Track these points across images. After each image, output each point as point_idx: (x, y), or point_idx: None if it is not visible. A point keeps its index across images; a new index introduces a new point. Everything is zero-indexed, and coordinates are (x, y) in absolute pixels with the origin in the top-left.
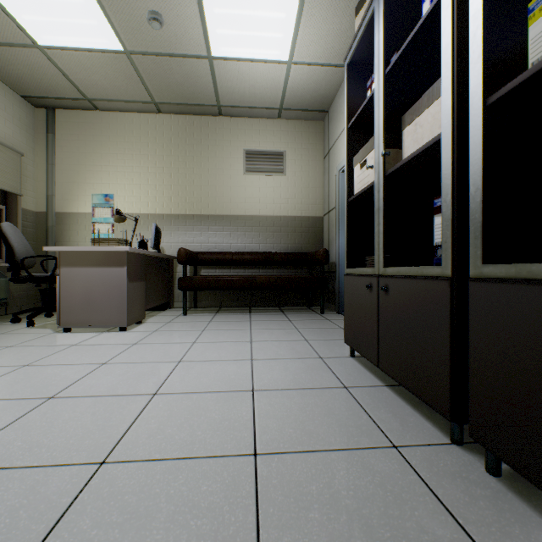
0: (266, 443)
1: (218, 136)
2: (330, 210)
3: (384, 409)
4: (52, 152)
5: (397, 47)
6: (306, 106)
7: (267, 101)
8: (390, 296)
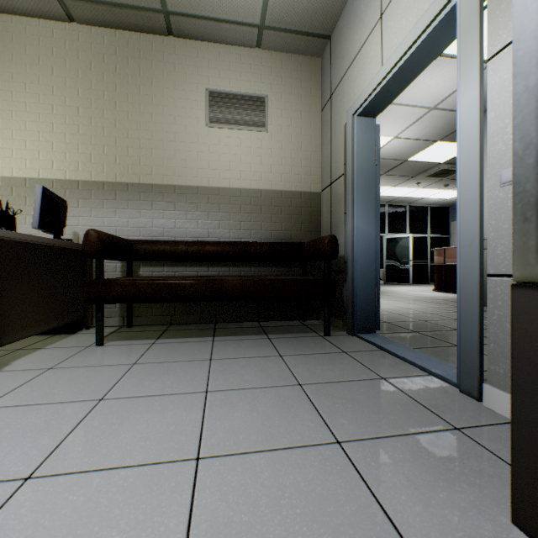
0: None
1: (166, 66)
2: (335, 180)
3: None
4: None
5: None
6: (299, 23)
7: (240, 6)
8: None
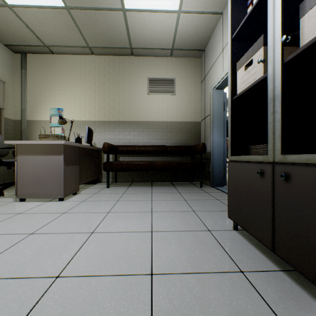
0: None
1: (130, 69)
2: (206, 116)
3: (299, 314)
4: (24, 81)
5: None
6: (189, 46)
7: (163, 43)
8: (294, 185)
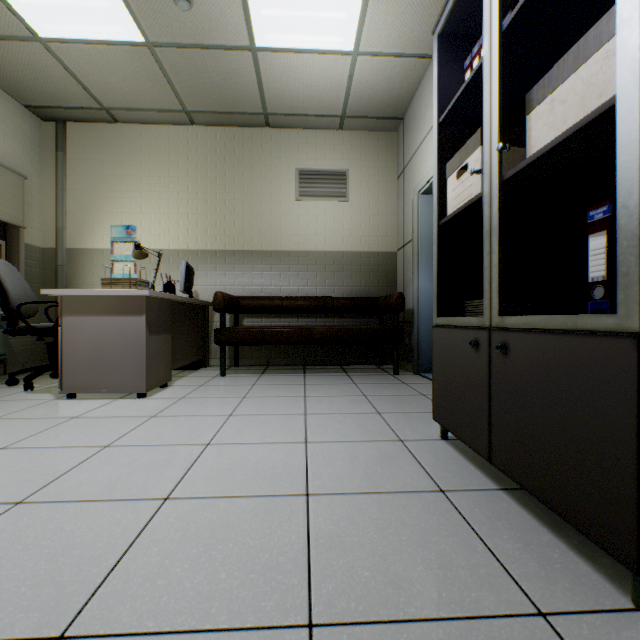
0: (328, 600)
1: (264, 153)
2: (406, 243)
3: (508, 533)
4: (62, 175)
5: (509, 9)
6: (375, 112)
7: (325, 106)
8: (512, 360)
